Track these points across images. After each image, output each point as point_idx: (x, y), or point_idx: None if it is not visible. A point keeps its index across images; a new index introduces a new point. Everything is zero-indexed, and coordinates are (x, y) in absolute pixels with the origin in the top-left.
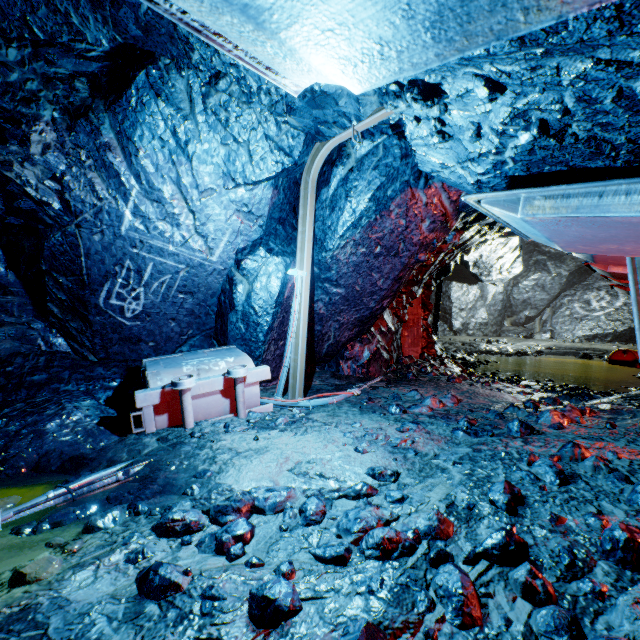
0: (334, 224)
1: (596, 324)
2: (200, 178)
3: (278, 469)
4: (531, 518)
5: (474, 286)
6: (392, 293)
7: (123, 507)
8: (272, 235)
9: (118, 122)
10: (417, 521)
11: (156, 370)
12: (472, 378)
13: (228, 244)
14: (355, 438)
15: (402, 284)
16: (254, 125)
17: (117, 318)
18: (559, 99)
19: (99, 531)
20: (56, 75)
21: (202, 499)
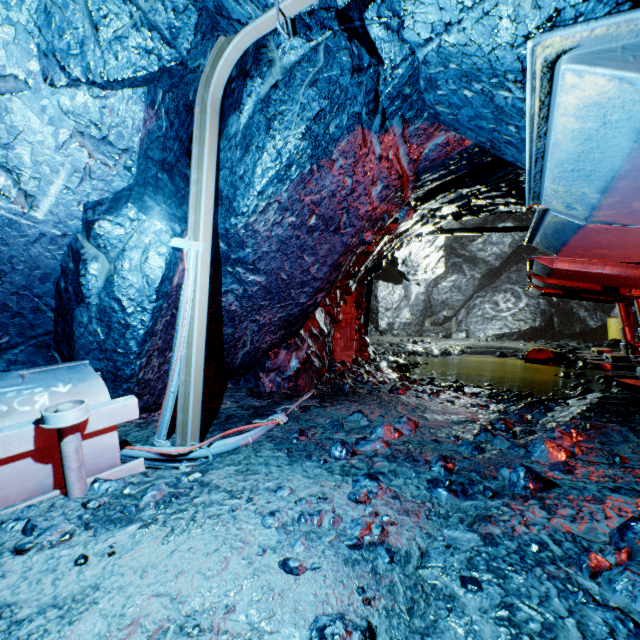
0: (249, 173)
1: (504, 324)
2: None
3: None
4: None
5: (399, 286)
6: (329, 285)
7: None
8: (150, 186)
9: None
10: None
11: None
12: (415, 387)
13: (66, 191)
14: (282, 529)
15: (341, 273)
16: None
17: None
18: None
19: None
20: None
21: None
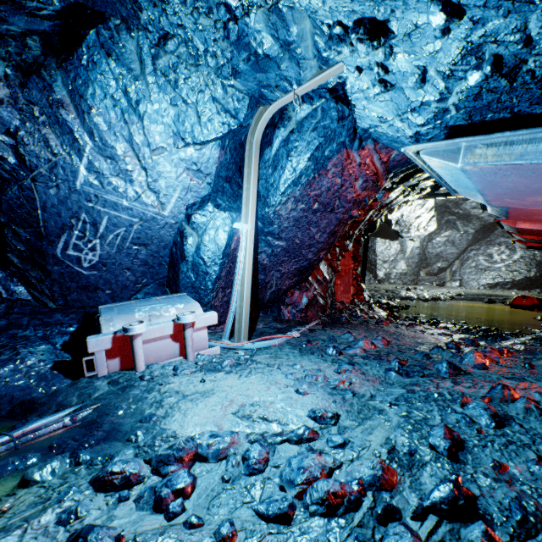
0: (276, 182)
1: (497, 274)
2: (151, 137)
3: (223, 412)
4: (473, 465)
5: (395, 242)
6: (328, 246)
7: (64, 456)
8: (219, 192)
9: (70, 80)
10: (360, 470)
11: (109, 316)
12: (397, 321)
13: (179, 200)
14: (296, 380)
15: (337, 238)
16: (202, 87)
17: (74, 268)
18: (522, 26)
19: (35, 485)
20: (8, 32)
21: (145, 446)
